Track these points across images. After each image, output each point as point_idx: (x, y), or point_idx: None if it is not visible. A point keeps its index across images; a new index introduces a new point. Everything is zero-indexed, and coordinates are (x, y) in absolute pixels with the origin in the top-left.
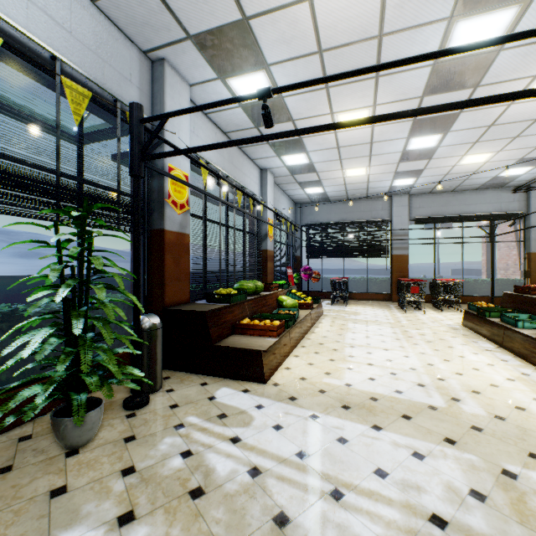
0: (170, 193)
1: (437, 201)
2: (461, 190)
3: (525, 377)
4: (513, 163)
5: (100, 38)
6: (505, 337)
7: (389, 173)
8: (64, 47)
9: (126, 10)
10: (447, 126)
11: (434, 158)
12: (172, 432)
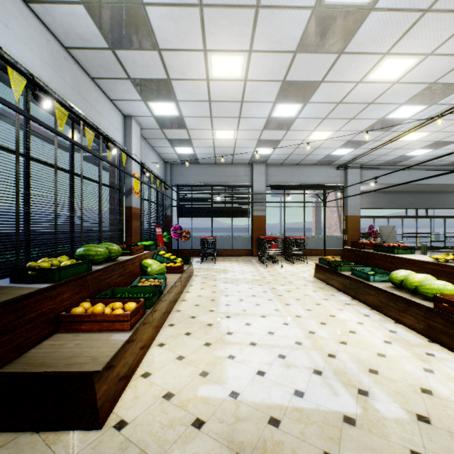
0: None
1: (287, 171)
2: (303, 164)
3: (395, 335)
4: (343, 144)
5: None
6: (358, 289)
7: (254, 140)
8: None
9: None
10: (308, 95)
11: (291, 130)
12: None
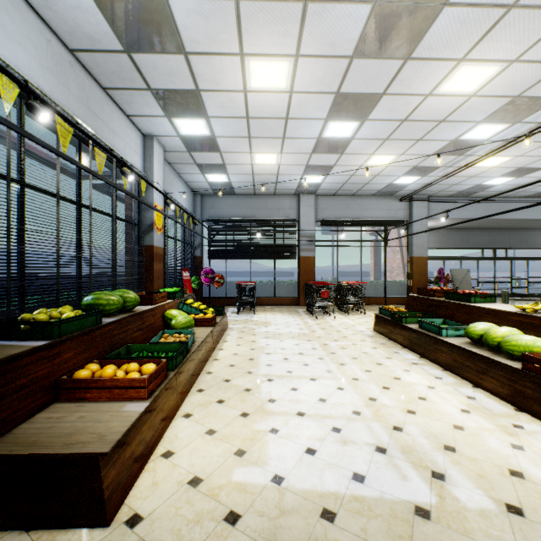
0: None
1: (340, 204)
2: (360, 195)
3: (474, 403)
4: (408, 171)
5: None
6: (428, 346)
7: (301, 166)
8: None
9: None
10: (367, 111)
11: (346, 153)
12: None
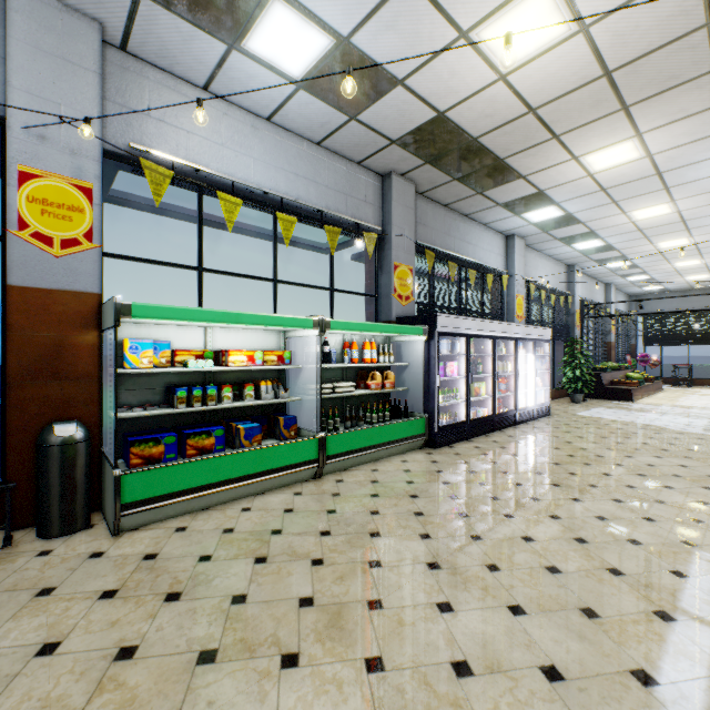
0: (576, 322)
1: None
2: None
3: None
4: None
5: (558, 271)
6: None
7: None
8: (554, 283)
9: (570, 260)
10: None
11: None
12: (605, 404)
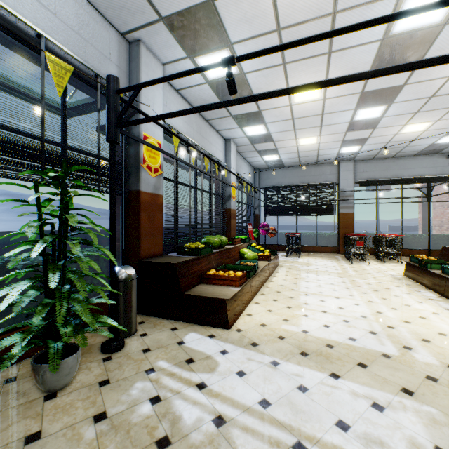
0: (145, 159)
1: (379, 166)
2: (400, 156)
3: None
4: None
5: (82, 20)
6: (447, 287)
7: (337, 142)
8: (49, 27)
9: None
10: (391, 97)
11: (378, 128)
12: (143, 377)
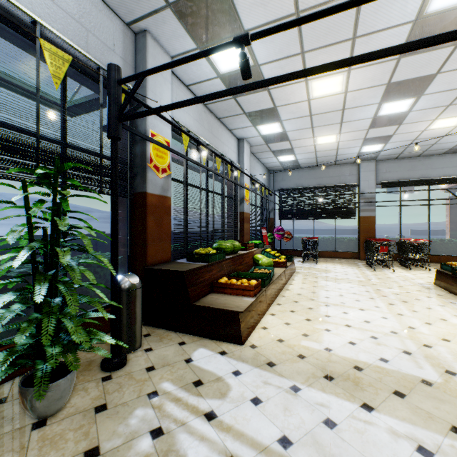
0: (152, 158)
1: (403, 166)
2: (427, 155)
3: None
4: None
5: (84, 7)
6: None
7: (358, 140)
8: (46, 13)
9: None
10: (421, 89)
11: (404, 123)
12: (145, 402)
